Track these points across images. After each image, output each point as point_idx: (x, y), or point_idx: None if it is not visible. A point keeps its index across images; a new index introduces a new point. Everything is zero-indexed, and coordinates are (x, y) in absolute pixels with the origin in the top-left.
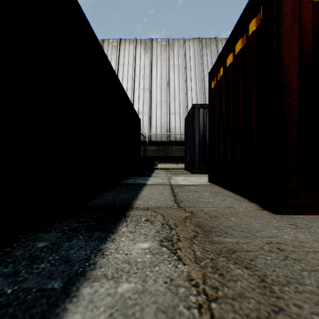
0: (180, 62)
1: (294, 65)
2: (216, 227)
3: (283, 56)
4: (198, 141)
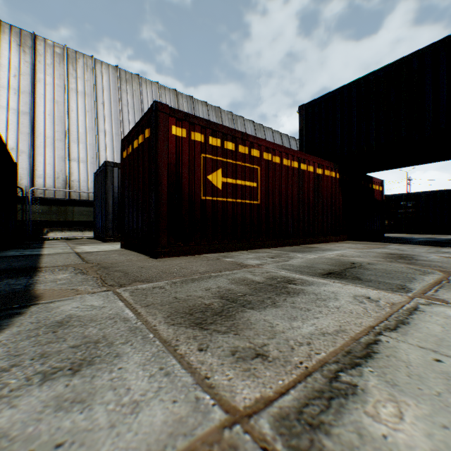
0: (87, 88)
1: (166, 171)
2: (114, 266)
3: (159, 164)
4: (112, 205)
